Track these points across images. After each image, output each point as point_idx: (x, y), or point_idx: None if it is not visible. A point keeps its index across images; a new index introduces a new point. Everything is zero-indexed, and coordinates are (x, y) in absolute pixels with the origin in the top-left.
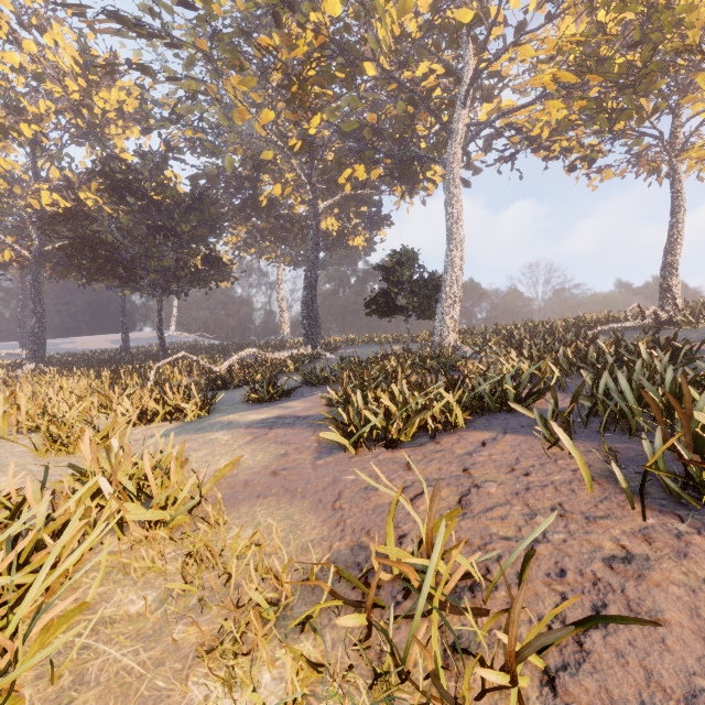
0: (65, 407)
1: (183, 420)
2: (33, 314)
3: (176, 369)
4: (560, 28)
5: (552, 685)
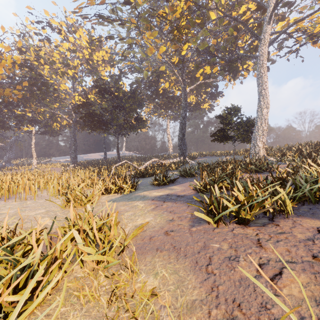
0: (77, 184)
1: (123, 193)
2: (73, 145)
3: (123, 167)
4: None
5: None
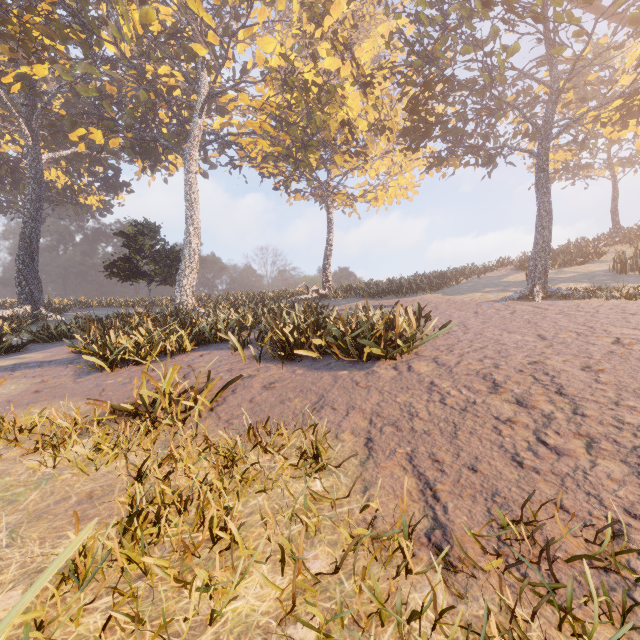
0: None
1: None
2: None
3: None
4: (270, 86)
5: (212, 410)
